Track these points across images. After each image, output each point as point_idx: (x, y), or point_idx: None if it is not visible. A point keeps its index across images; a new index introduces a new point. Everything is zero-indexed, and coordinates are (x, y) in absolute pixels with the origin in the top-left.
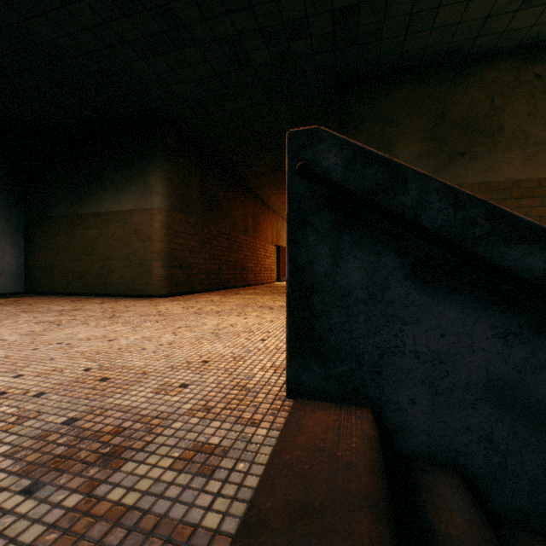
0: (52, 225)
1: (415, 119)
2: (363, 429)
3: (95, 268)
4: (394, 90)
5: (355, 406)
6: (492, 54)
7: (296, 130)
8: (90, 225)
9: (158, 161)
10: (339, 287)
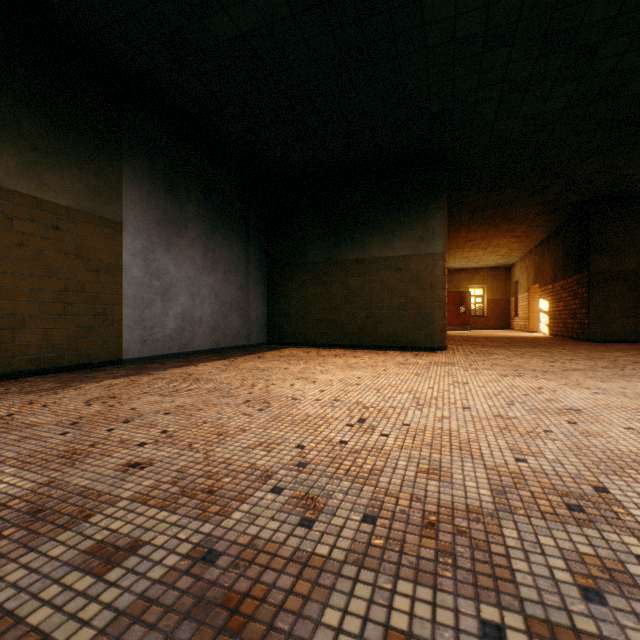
0: (301, 273)
1: None
2: None
3: (358, 318)
4: None
5: None
6: None
7: None
8: (351, 272)
9: (440, 202)
10: None
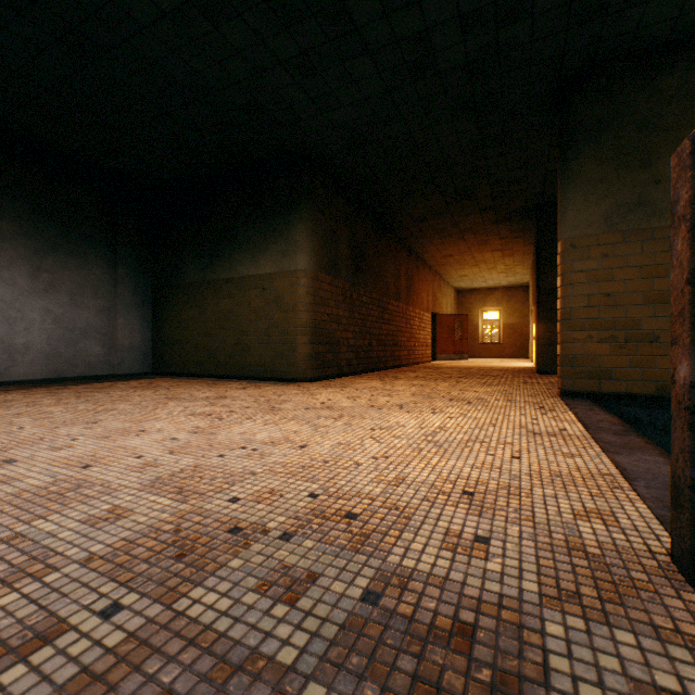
0: (181, 295)
1: None
2: None
3: (229, 345)
4: (657, 77)
5: None
6: None
7: None
8: (223, 294)
9: (303, 211)
10: None
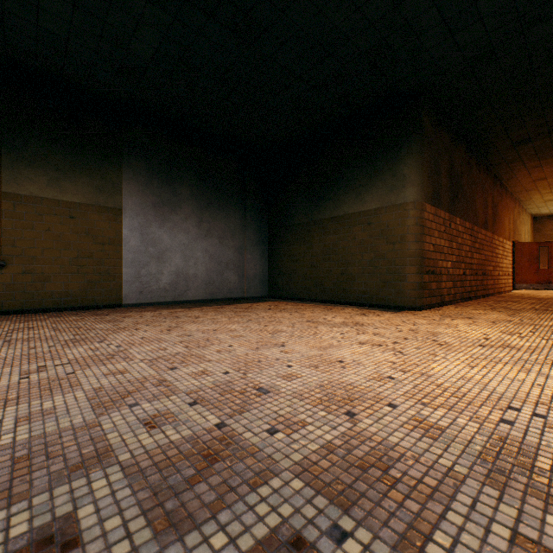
0: (290, 234)
1: None
2: None
3: (333, 274)
4: None
5: None
6: None
7: None
8: (328, 230)
9: (411, 145)
10: None
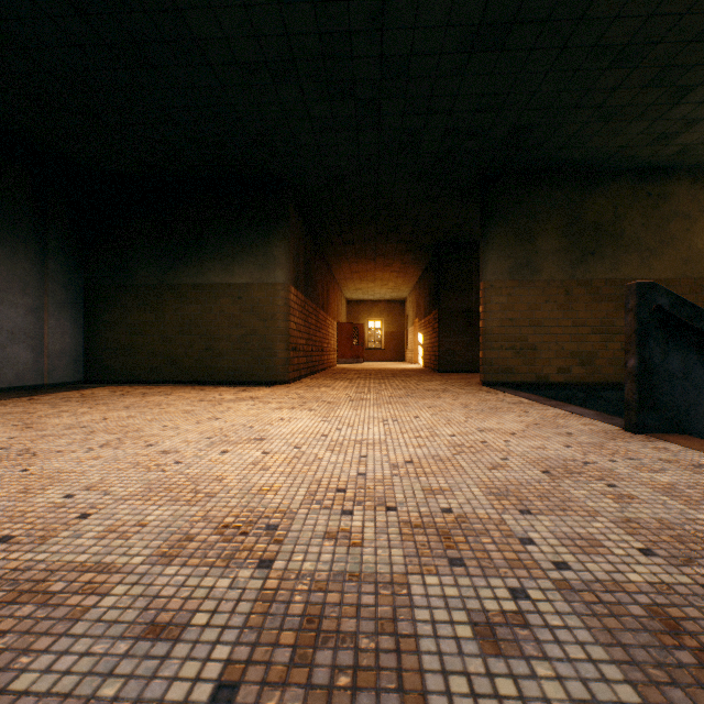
0: (129, 296)
1: (554, 218)
2: (699, 439)
3: (196, 350)
4: (536, 189)
5: (676, 434)
6: (615, 170)
7: (642, 283)
8: (189, 299)
9: (282, 230)
10: (666, 371)
